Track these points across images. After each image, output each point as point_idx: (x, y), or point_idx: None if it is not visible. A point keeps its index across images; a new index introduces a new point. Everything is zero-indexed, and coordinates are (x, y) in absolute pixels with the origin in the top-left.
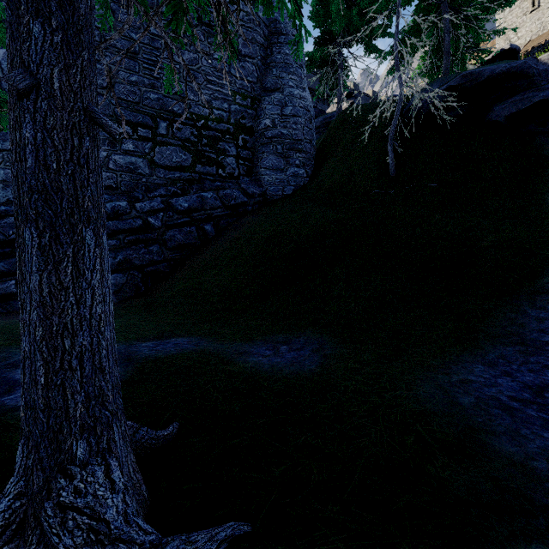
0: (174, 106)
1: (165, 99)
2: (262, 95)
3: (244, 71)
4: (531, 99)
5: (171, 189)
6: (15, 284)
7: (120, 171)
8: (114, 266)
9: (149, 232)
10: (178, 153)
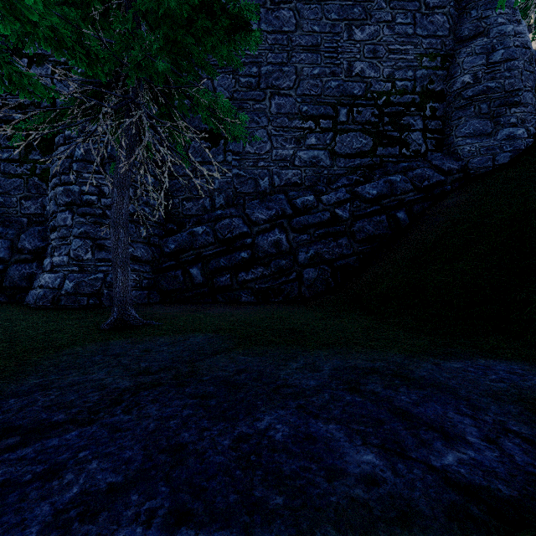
0: (354, 89)
1: (345, 84)
2: (455, 49)
3: (432, 27)
4: None
5: (352, 177)
6: (230, 277)
7: (304, 167)
8: (306, 260)
9: (336, 225)
10: (358, 139)
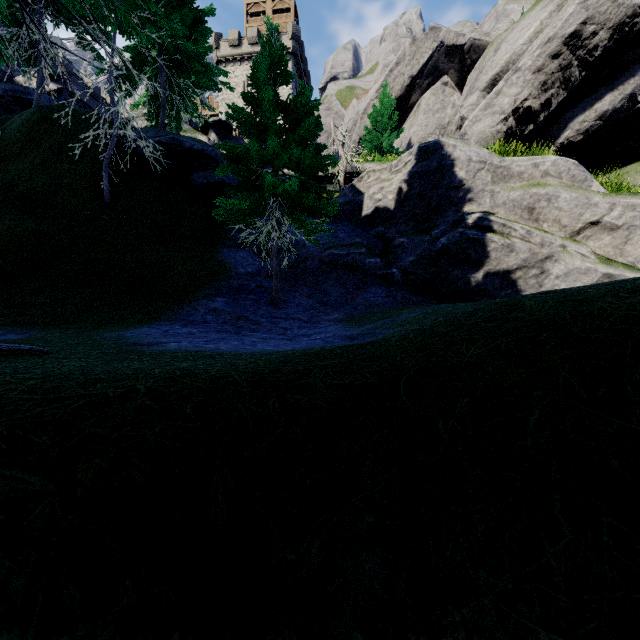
0: None
1: None
2: None
3: None
4: (215, 178)
5: None
6: None
7: None
8: None
9: None
10: None
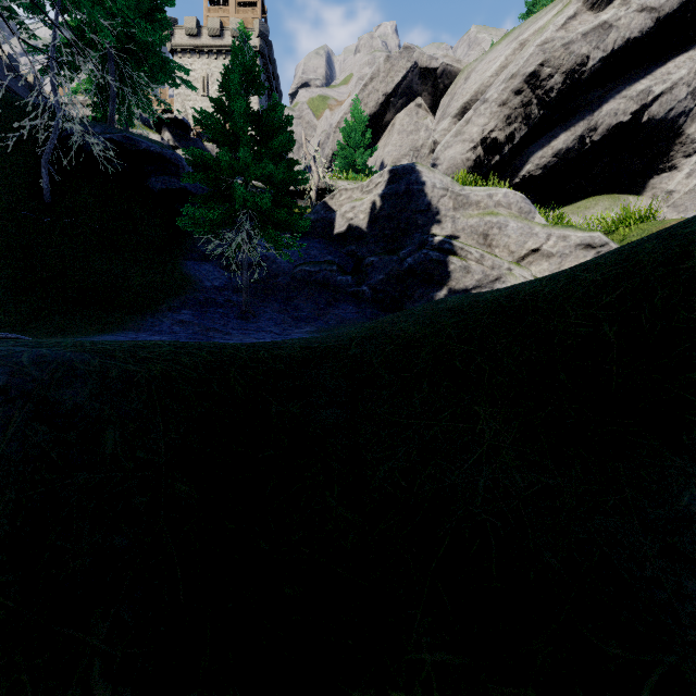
0: None
1: None
2: None
3: None
4: (176, 185)
5: None
6: None
7: None
8: None
9: None
10: None
